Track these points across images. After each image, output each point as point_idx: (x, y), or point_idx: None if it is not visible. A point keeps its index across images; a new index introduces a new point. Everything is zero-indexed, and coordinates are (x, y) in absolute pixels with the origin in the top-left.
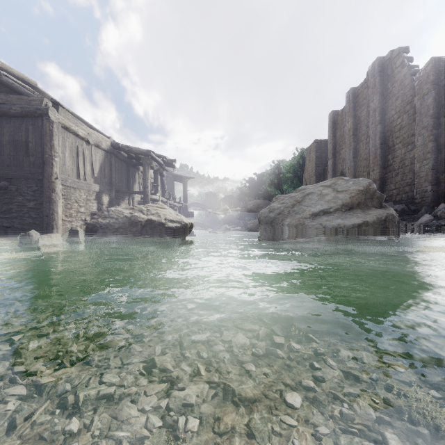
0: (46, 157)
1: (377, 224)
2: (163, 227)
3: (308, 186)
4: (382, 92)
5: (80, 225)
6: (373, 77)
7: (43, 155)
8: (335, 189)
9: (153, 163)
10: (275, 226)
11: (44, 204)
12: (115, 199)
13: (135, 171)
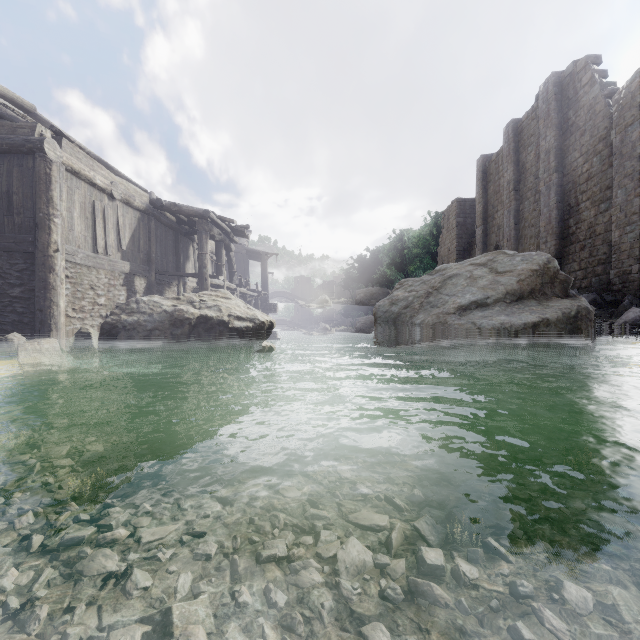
0: (40, 217)
1: (564, 324)
2: (226, 328)
3: (450, 265)
4: (559, 124)
5: (98, 325)
6: (546, 102)
7: (35, 214)
8: (493, 269)
9: (214, 230)
10: (400, 326)
11: (37, 292)
12: (156, 285)
13: (188, 243)
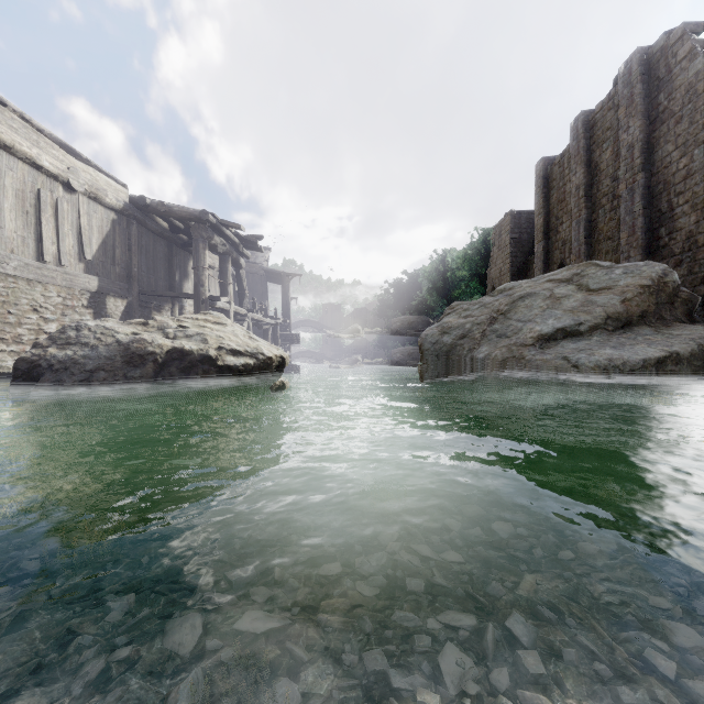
0: None
1: (701, 360)
2: (213, 367)
3: (518, 283)
4: (646, 111)
5: None
6: (628, 86)
7: None
8: (583, 286)
9: (215, 239)
10: (456, 361)
11: None
12: (140, 309)
13: (187, 257)
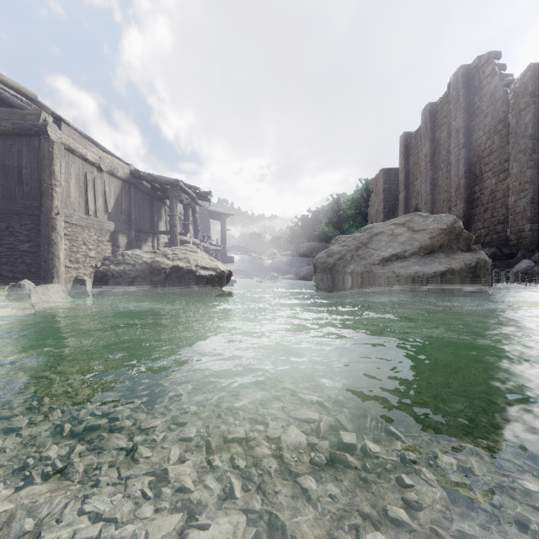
0: (45, 186)
1: (466, 272)
2: (194, 276)
3: (376, 224)
4: (466, 108)
5: (89, 273)
6: (456, 90)
7: (40, 184)
8: (410, 228)
9: (182, 196)
10: (335, 274)
11: (42, 247)
12: (135, 241)
13: (160, 206)
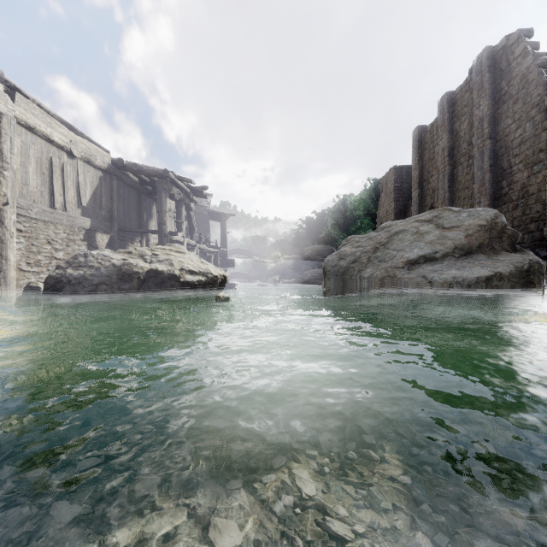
0: None
1: (517, 278)
2: (177, 282)
3: (395, 222)
4: (492, 94)
5: None
6: (480, 74)
7: None
8: (439, 225)
9: (173, 190)
10: (349, 279)
11: None
12: (119, 241)
13: (151, 202)
